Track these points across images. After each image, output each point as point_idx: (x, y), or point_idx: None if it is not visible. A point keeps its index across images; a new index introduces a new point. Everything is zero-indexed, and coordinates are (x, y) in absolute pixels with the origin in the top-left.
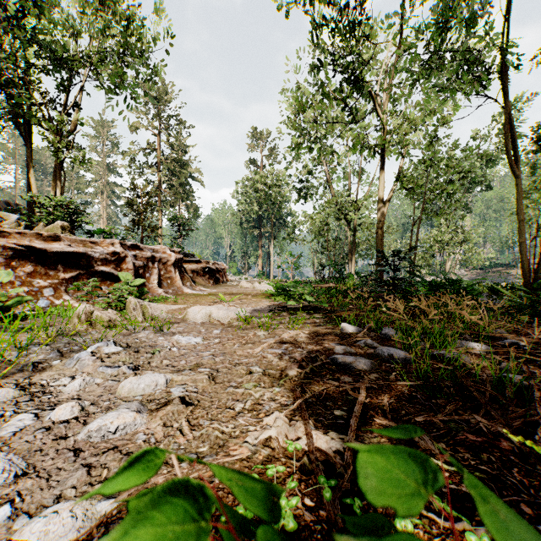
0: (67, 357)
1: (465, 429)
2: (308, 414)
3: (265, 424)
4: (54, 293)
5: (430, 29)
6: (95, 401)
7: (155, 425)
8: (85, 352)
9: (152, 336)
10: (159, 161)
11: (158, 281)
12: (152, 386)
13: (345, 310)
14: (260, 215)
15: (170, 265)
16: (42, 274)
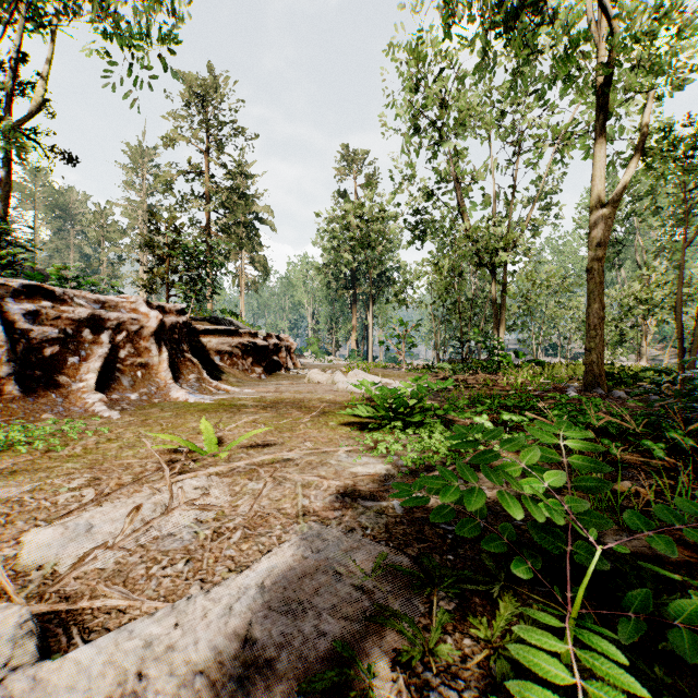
0: None
1: None
2: None
3: None
4: None
5: None
6: None
7: None
8: None
9: None
10: (208, 192)
11: (106, 372)
12: None
13: None
14: (354, 271)
15: (146, 336)
16: None
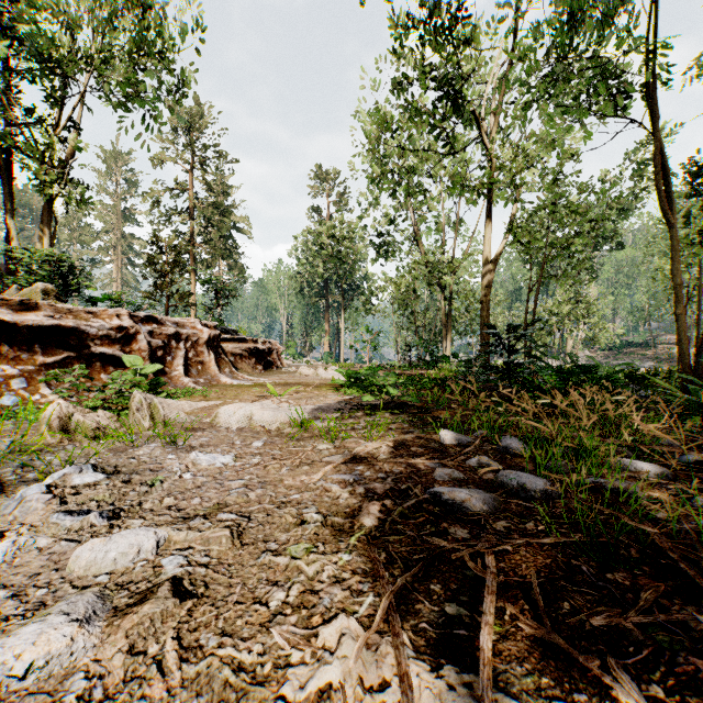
0: (9, 494)
1: (686, 647)
2: (399, 614)
3: (320, 647)
4: (28, 385)
5: (560, 18)
6: (22, 587)
7: (112, 651)
8: (37, 487)
9: (159, 452)
10: (191, 206)
11: (184, 366)
12: (130, 555)
13: (443, 408)
14: (327, 279)
15: (201, 344)
16: (10, 357)
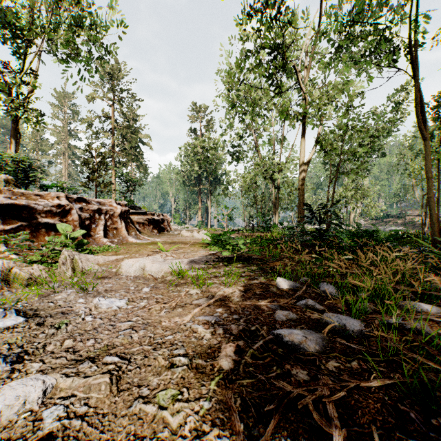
0: None
1: None
2: None
3: None
4: None
5: None
6: None
7: None
8: None
9: (73, 296)
10: (113, 127)
11: (104, 231)
12: (16, 407)
13: (276, 260)
14: (200, 175)
15: (116, 216)
16: None
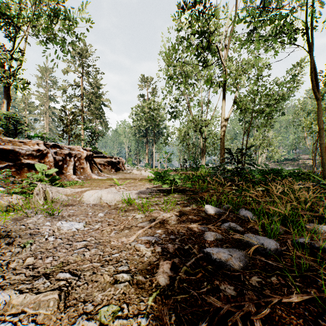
0: None
1: None
2: None
3: None
4: None
5: None
6: None
7: None
8: None
9: (41, 220)
10: (82, 93)
11: (73, 170)
12: None
13: (204, 191)
14: (147, 129)
15: (83, 159)
16: None
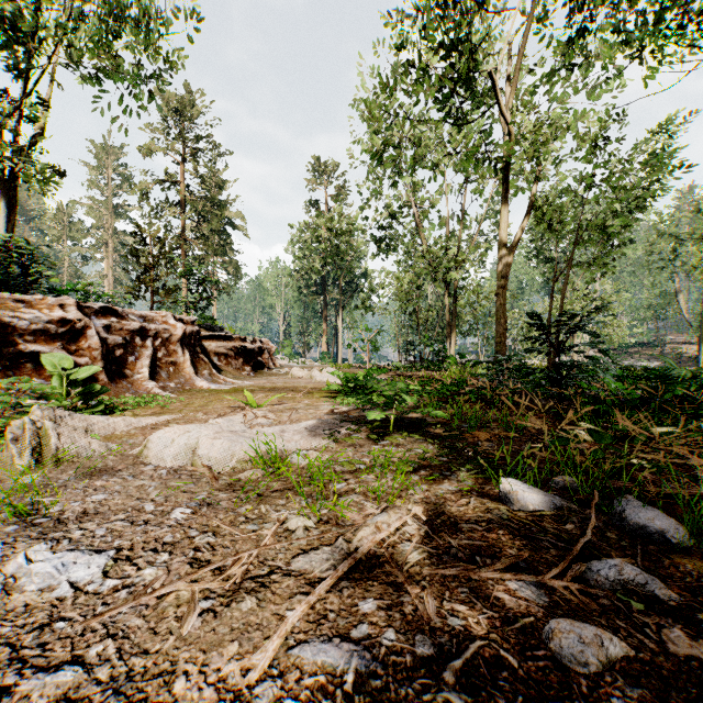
0: None
1: None
2: None
3: None
4: None
5: None
6: None
7: None
8: None
9: None
10: (183, 199)
11: (151, 368)
12: None
13: (474, 427)
14: (325, 277)
15: (174, 342)
16: None
